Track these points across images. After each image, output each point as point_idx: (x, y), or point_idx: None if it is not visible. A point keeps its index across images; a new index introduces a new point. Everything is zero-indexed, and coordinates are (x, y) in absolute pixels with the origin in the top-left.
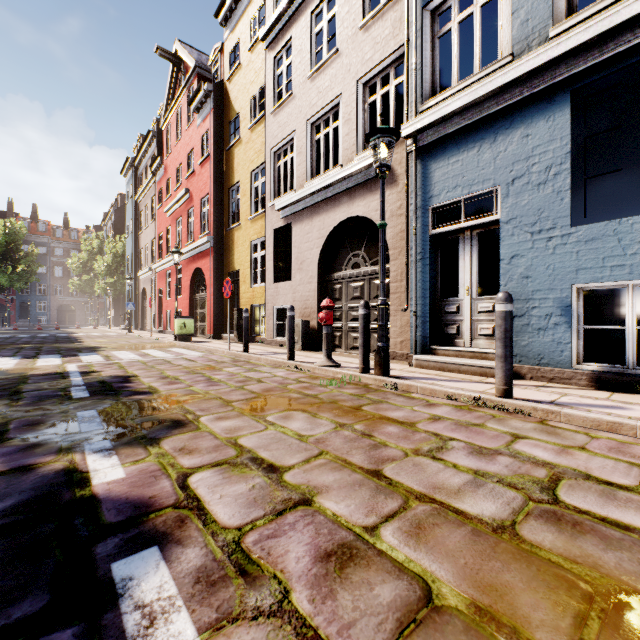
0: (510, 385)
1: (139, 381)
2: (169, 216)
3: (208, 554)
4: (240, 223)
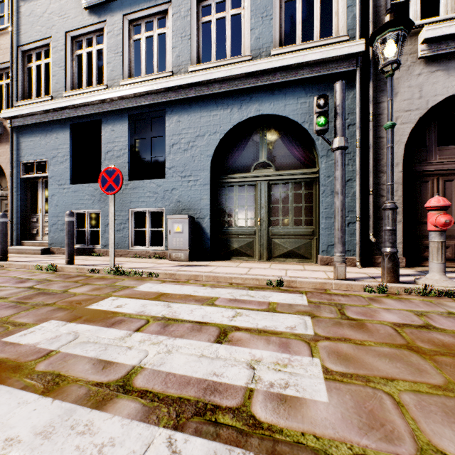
0: (4, 255)
1: None
2: None
3: None
4: None
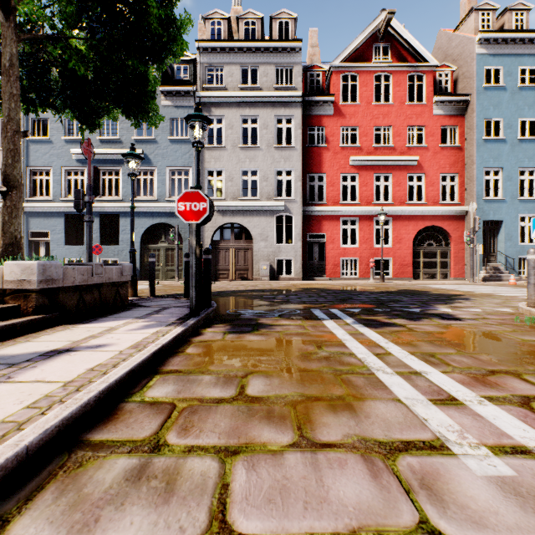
0: None
1: None
2: None
3: None
4: None
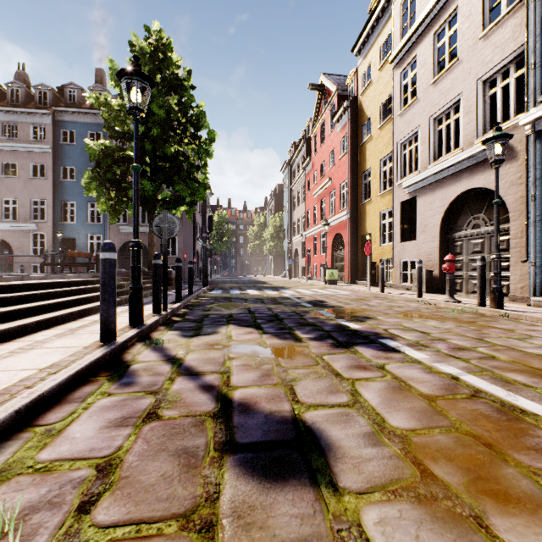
0: None
1: (329, 302)
2: (315, 198)
3: (408, 342)
4: (371, 199)
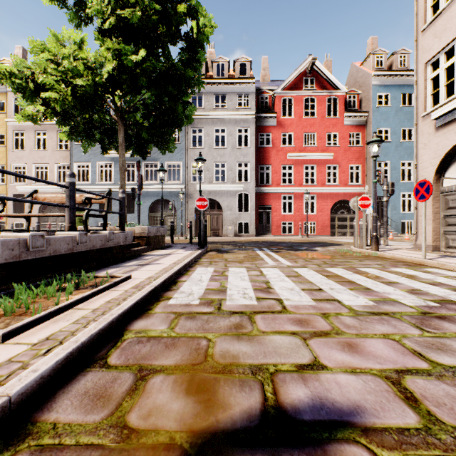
0: None
1: None
2: None
3: None
4: None
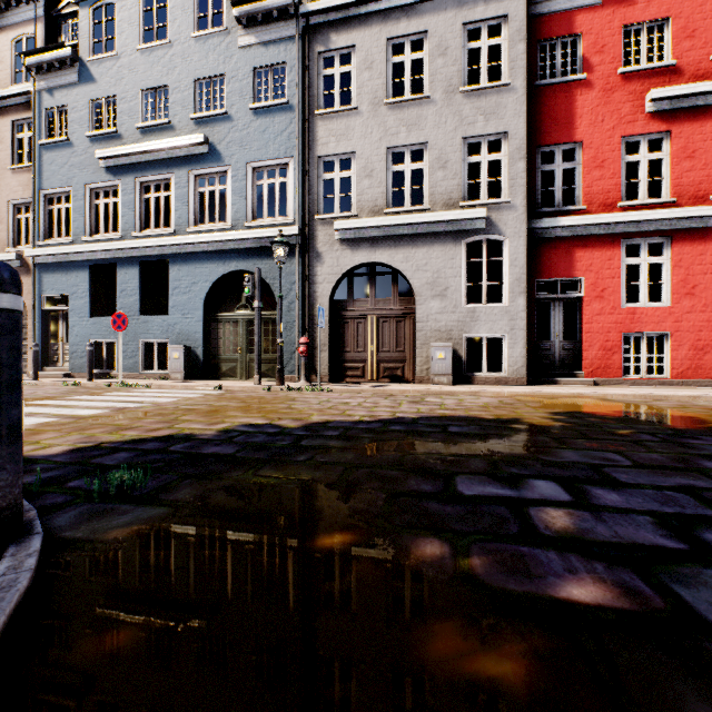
0: (37, 376)
1: None
2: None
3: None
4: None
